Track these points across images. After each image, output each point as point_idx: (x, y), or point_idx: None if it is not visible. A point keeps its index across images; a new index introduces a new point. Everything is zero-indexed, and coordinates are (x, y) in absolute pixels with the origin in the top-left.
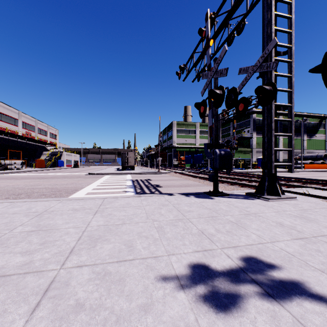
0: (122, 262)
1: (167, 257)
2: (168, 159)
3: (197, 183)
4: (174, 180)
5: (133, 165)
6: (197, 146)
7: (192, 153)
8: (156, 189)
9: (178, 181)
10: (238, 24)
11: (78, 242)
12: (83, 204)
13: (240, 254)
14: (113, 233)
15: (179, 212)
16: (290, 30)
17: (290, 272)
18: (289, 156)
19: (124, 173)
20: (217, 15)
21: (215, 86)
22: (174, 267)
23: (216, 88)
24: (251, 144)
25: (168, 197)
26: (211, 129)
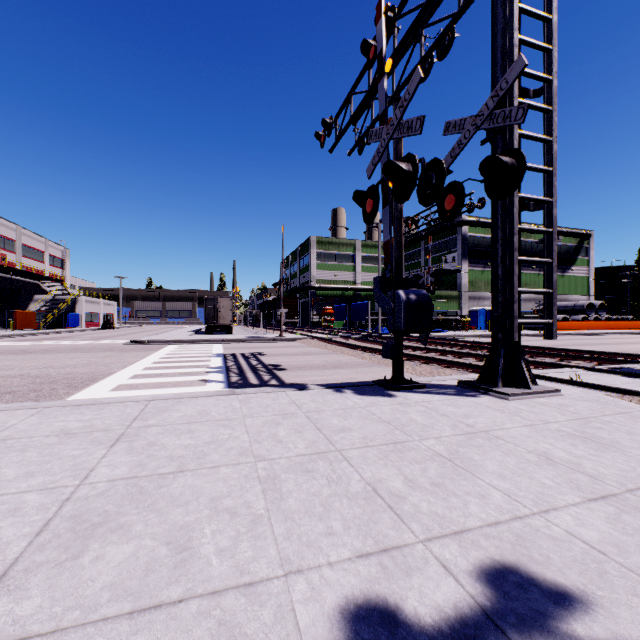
0: (145, 616)
1: (283, 582)
2: (300, 311)
3: (359, 360)
4: (312, 353)
5: (228, 323)
6: (358, 287)
7: (347, 299)
8: (272, 375)
9: (320, 357)
10: (441, 35)
11: (35, 541)
12: (93, 416)
13: (476, 559)
14: (146, 504)
15: (320, 434)
16: (549, 46)
17: (615, 616)
18: (547, 304)
19: (210, 341)
20: (399, 15)
21: (396, 156)
22: (301, 626)
23: (398, 160)
24: (458, 284)
25: (297, 394)
26: (389, 247)
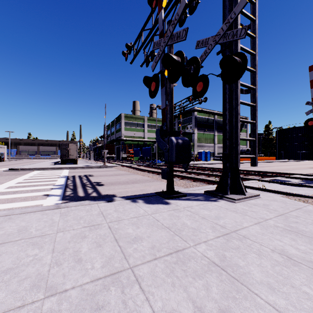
0: None
1: None
2: (116, 151)
3: (146, 177)
4: (120, 174)
5: (75, 158)
6: (146, 140)
7: (140, 146)
8: (94, 189)
9: (125, 176)
10: None
11: None
12: None
13: None
14: None
15: (117, 246)
16: (254, 0)
17: None
18: (253, 147)
19: (61, 168)
20: None
21: None
22: None
23: None
24: (193, 139)
25: (106, 206)
26: (165, 111)
